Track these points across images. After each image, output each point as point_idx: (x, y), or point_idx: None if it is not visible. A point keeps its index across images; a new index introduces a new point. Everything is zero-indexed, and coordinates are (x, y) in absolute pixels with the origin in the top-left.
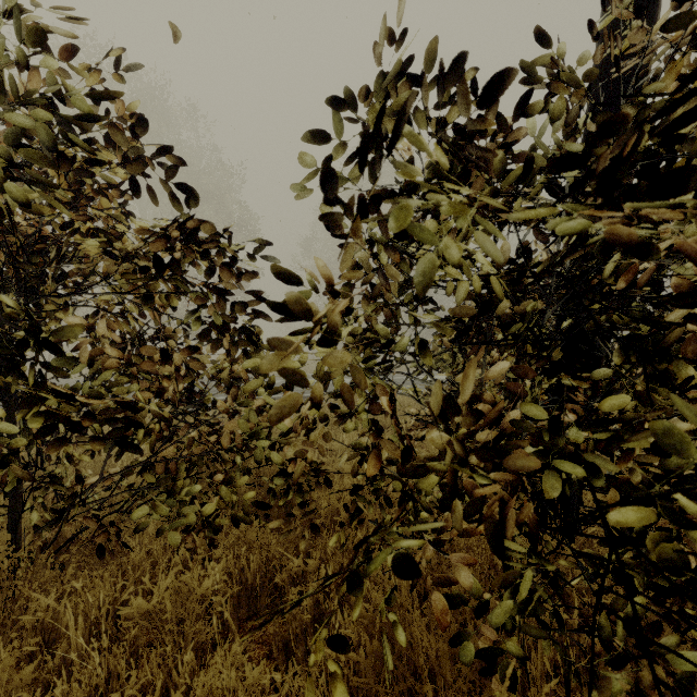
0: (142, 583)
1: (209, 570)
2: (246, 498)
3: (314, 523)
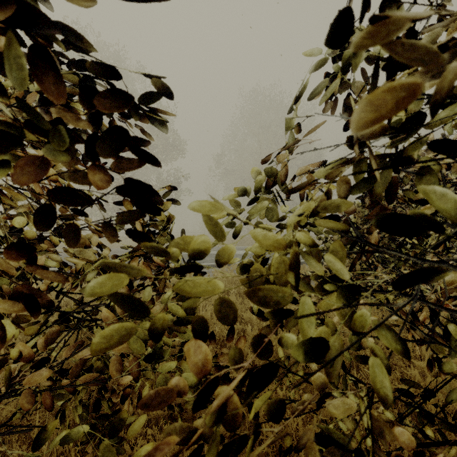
0: None
1: None
2: None
3: None
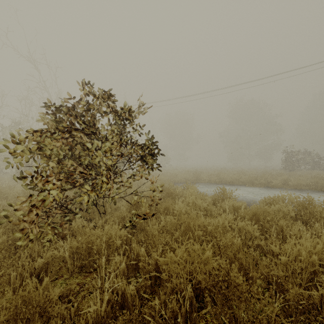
0: None
1: None
2: (321, 169)
3: None
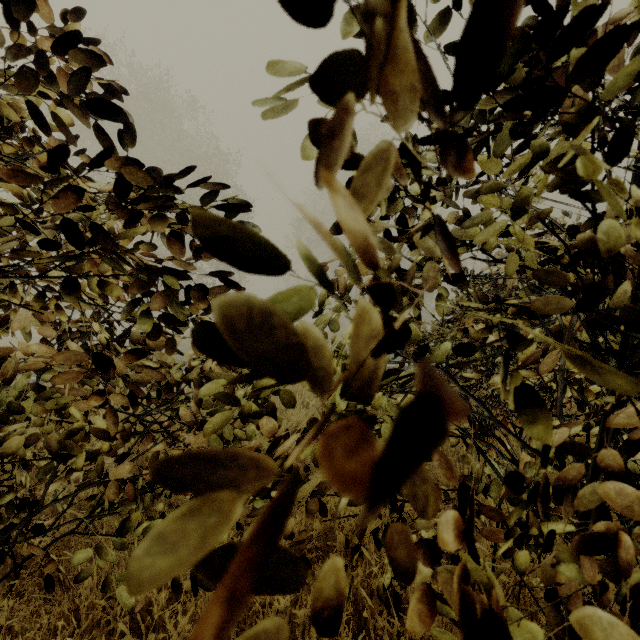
0: (91, 633)
1: (170, 628)
2: None
3: (304, 559)
